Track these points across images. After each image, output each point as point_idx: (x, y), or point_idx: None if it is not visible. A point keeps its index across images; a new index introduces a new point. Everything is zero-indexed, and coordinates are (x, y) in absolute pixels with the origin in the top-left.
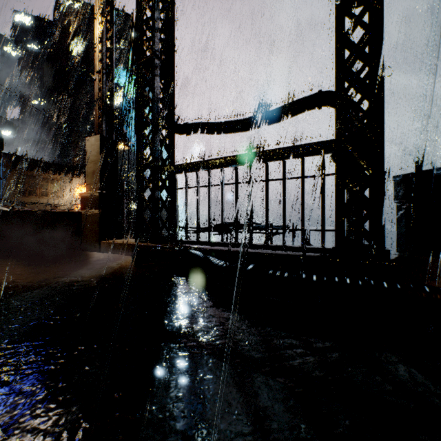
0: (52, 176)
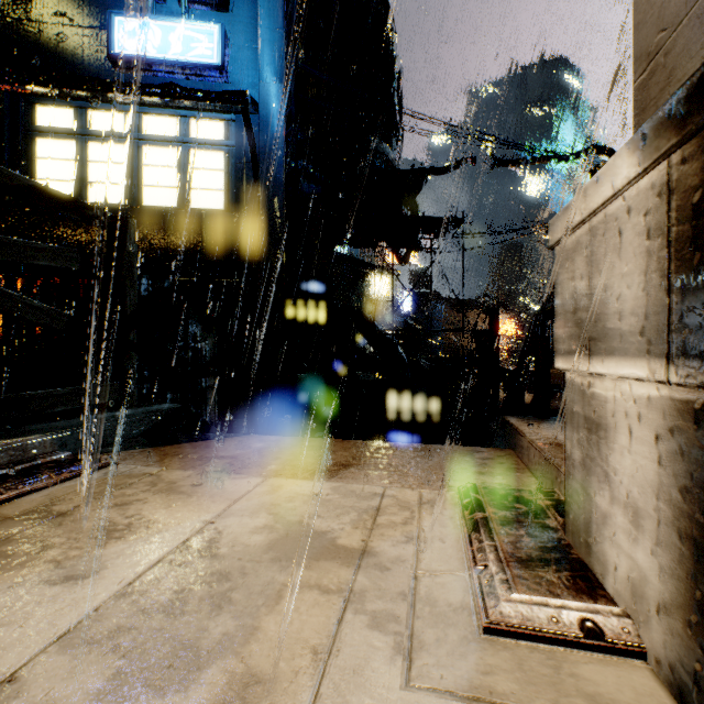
0: (480, 315)
